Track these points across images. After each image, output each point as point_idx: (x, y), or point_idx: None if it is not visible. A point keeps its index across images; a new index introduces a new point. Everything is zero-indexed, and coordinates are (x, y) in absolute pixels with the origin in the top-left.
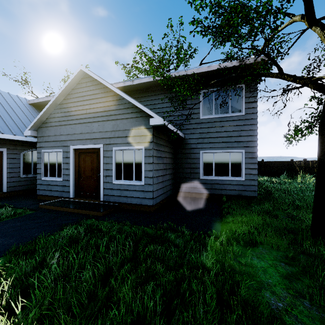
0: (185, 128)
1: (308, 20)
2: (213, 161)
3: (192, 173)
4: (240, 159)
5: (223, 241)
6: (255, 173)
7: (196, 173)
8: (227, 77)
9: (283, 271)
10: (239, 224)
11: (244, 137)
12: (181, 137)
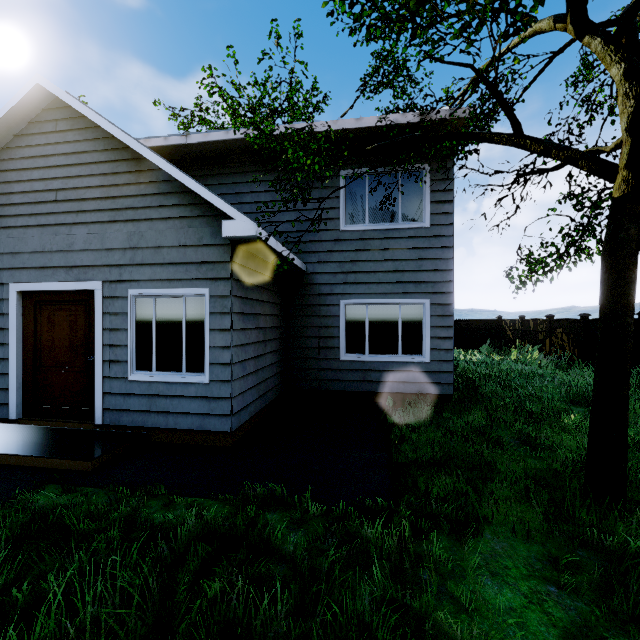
0: (308, 251)
1: (575, 22)
2: (367, 322)
3: (323, 348)
4: (420, 318)
5: (406, 534)
6: (449, 347)
7: (331, 348)
8: (402, 138)
9: (562, 616)
10: (432, 470)
11: (427, 273)
12: (298, 269)
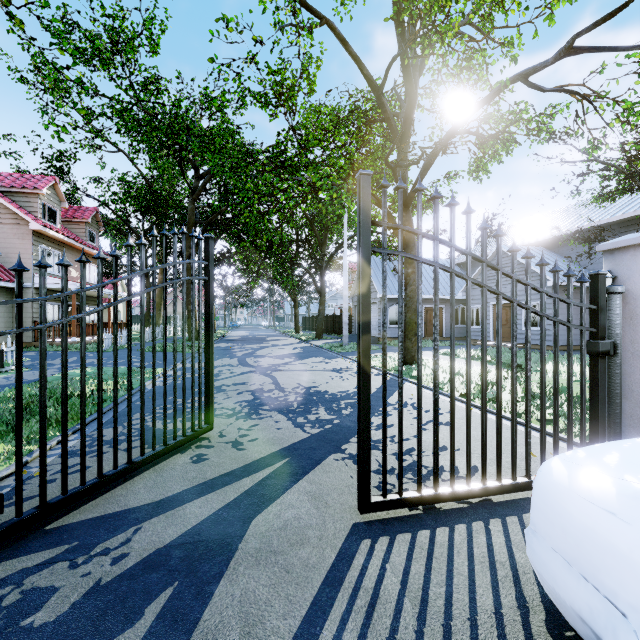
0: None
1: None
2: None
3: None
4: None
5: None
6: None
7: None
8: None
9: None
10: None
11: None
12: None
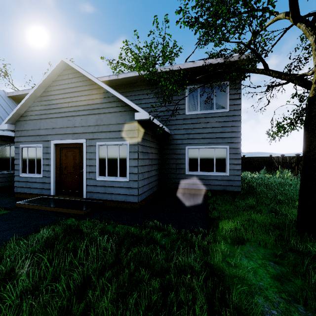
0: (171, 124)
1: (293, 16)
2: (198, 156)
3: (178, 169)
4: (224, 154)
5: (210, 240)
6: (238, 168)
7: (181, 168)
8: (213, 72)
9: (273, 271)
10: (225, 220)
11: (228, 133)
12: (166, 132)
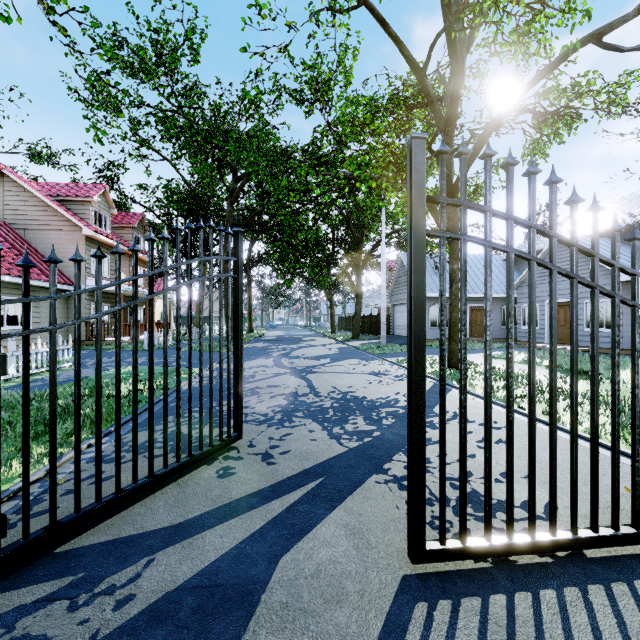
0: None
1: None
2: None
3: None
4: None
5: None
6: None
7: None
8: None
9: None
10: None
11: None
12: None
